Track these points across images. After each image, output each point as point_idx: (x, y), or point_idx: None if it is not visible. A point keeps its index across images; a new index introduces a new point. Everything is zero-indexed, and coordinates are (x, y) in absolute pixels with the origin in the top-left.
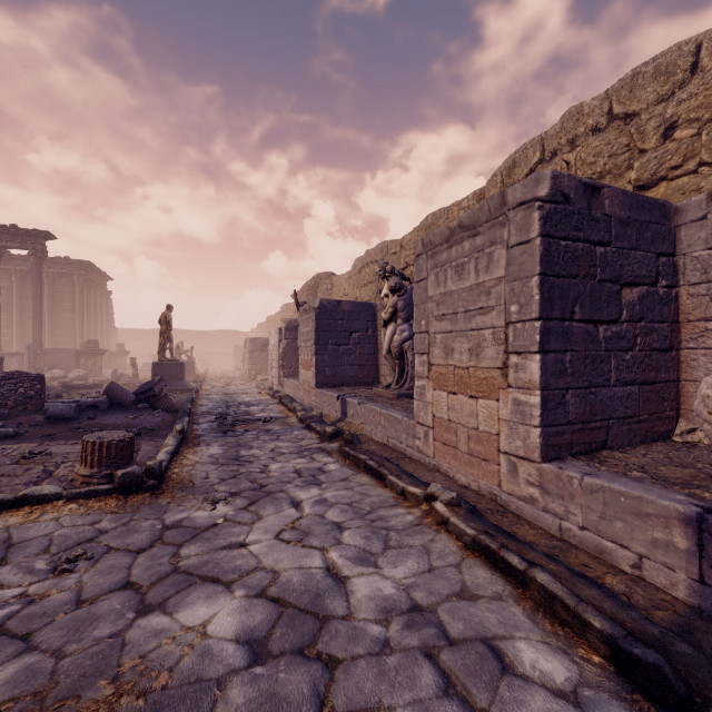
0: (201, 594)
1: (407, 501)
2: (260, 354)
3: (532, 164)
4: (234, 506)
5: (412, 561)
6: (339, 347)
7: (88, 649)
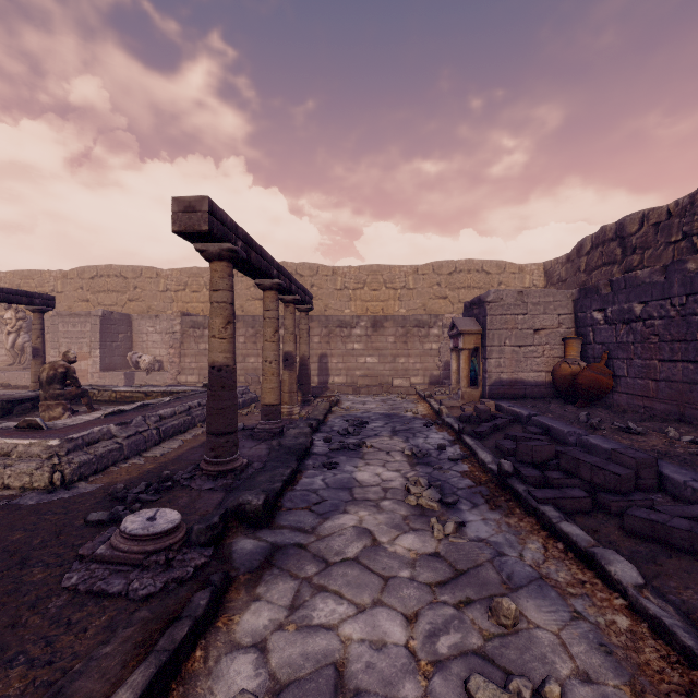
0: None
1: None
2: None
3: (93, 275)
4: None
5: None
6: None
7: None
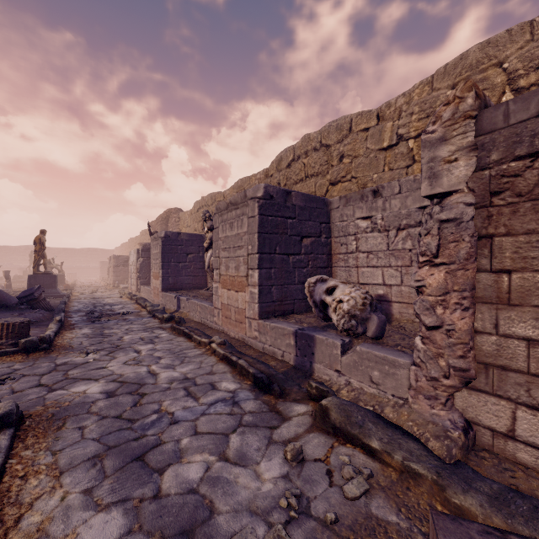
0: (82, 383)
1: (201, 346)
2: (123, 268)
3: (289, 160)
4: (99, 354)
5: (192, 366)
6: (179, 264)
7: (26, 402)
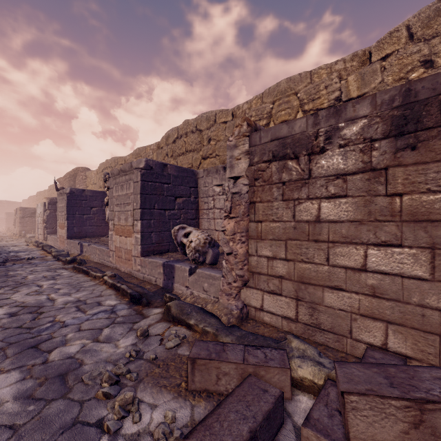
0: None
1: (96, 279)
2: (30, 219)
3: (174, 138)
4: (4, 290)
5: (85, 292)
6: (84, 216)
7: None
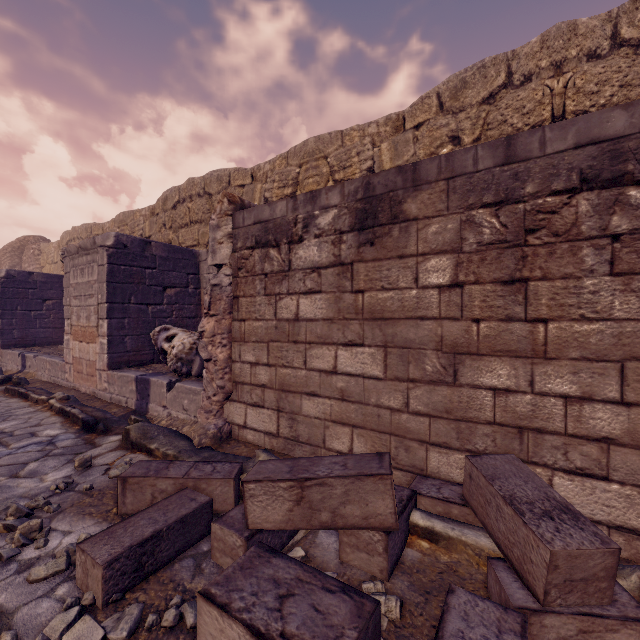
0: None
1: (38, 404)
2: None
3: (175, 202)
4: None
5: (16, 422)
6: (31, 312)
7: None
